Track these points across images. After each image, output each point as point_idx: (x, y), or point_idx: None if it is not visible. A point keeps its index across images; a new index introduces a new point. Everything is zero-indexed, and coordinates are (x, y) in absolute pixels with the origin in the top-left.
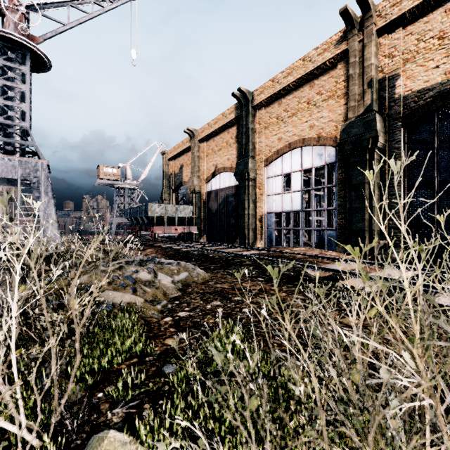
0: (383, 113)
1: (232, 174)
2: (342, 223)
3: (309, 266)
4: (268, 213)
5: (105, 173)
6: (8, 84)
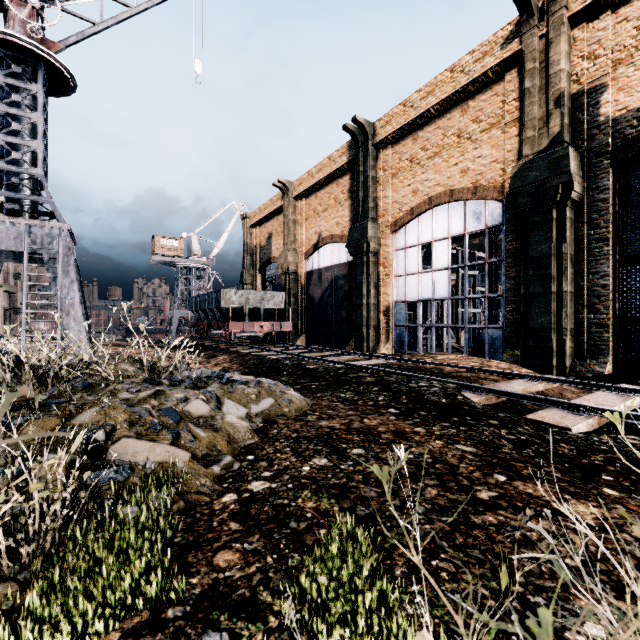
0: (580, 146)
1: (343, 245)
2: (512, 318)
3: (467, 387)
4: (397, 302)
5: (163, 246)
6: (11, 112)
